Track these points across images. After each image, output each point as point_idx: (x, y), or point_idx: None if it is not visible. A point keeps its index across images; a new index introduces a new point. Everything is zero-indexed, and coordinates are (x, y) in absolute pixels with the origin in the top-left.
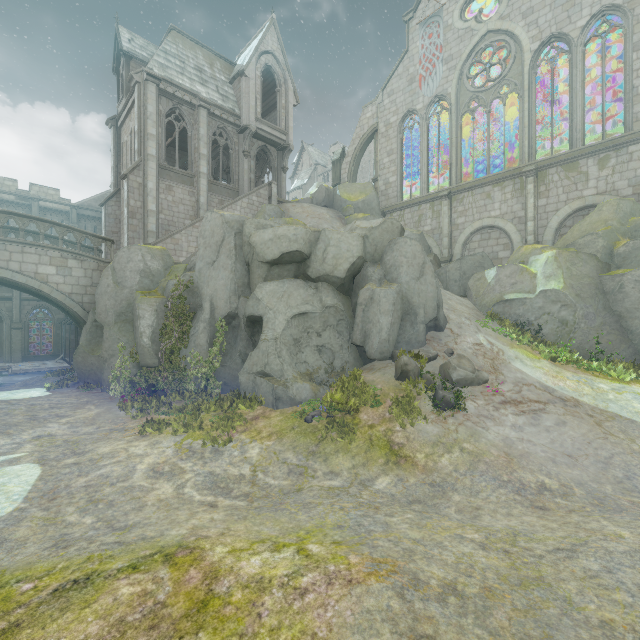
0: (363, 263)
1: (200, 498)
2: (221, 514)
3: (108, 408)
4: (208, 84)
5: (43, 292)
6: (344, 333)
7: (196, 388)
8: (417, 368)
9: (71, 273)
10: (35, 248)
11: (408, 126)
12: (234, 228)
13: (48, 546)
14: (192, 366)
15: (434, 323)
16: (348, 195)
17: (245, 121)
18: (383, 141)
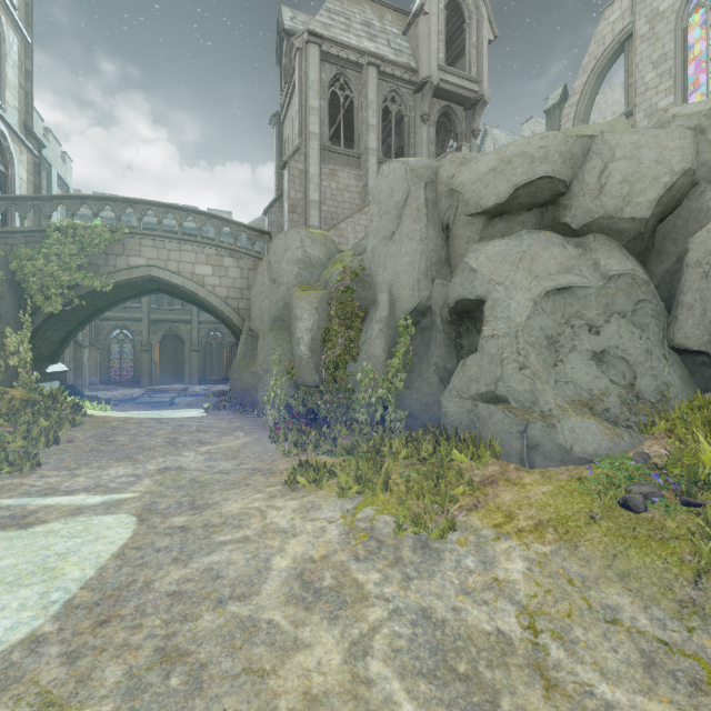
0: (688, 188)
1: None
2: None
3: (258, 437)
4: (377, 39)
5: (199, 296)
6: (650, 327)
7: (369, 419)
8: None
9: (227, 274)
10: (192, 245)
11: (701, 3)
12: (423, 178)
13: None
14: (363, 387)
15: None
16: None
17: (424, 73)
18: (644, 48)
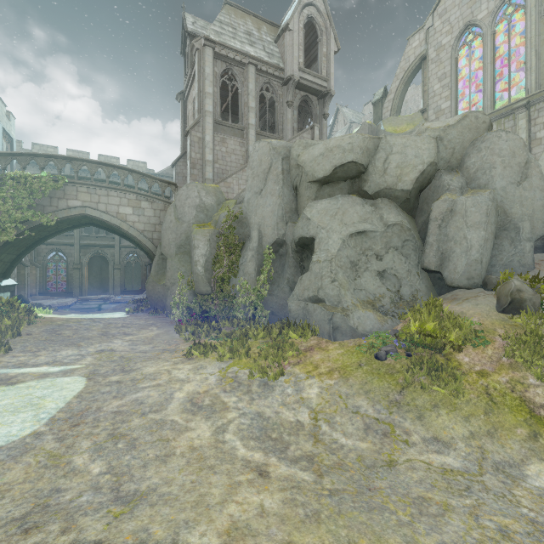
0: (434, 172)
1: (244, 453)
2: (276, 498)
3: (167, 330)
4: (256, 45)
5: (123, 229)
6: (411, 256)
7: (244, 316)
8: (538, 296)
9: (144, 213)
10: (117, 192)
11: (466, 42)
12: (281, 154)
13: (16, 516)
14: (241, 294)
15: (542, 242)
16: (393, 128)
17: (289, 72)
18: (433, 67)
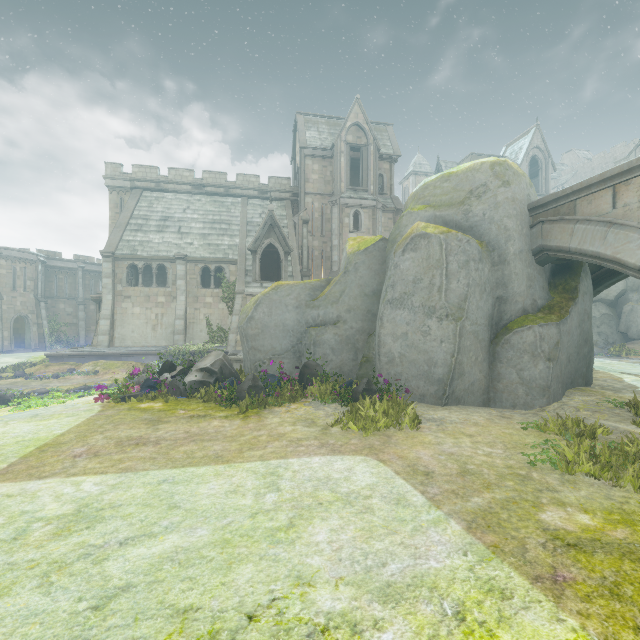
0: (625, 292)
1: None
2: None
3: None
4: None
5: None
6: (613, 327)
7: None
8: None
9: None
10: None
11: None
12: None
13: None
14: None
15: None
16: None
17: None
18: None
